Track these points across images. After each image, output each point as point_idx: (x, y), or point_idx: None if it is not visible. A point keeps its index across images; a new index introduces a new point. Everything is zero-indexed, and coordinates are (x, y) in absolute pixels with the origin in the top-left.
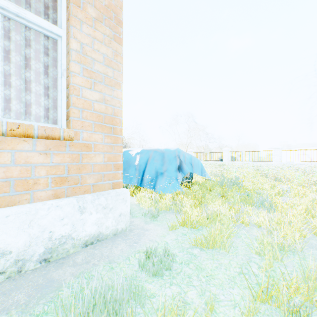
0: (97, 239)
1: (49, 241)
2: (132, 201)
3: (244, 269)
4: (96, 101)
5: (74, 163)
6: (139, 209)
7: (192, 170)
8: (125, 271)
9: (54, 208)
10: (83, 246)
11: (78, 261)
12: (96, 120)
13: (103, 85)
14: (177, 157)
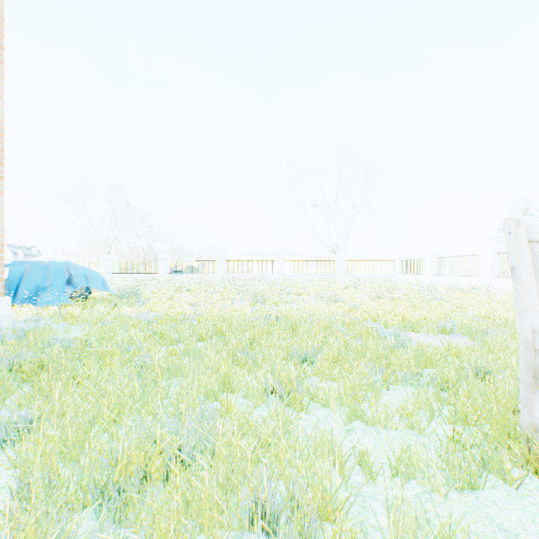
0: None
1: None
2: None
3: None
4: None
5: None
6: (18, 320)
7: (89, 284)
8: None
9: None
10: None
11: None
12: None
13: None
14: (67, 270)
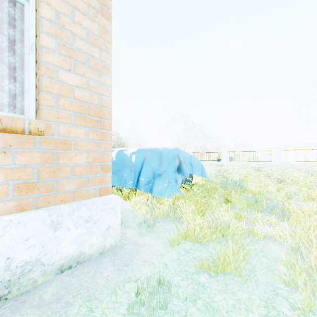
0: (77, 261)
1: (5, 272)
2: (127, 207)
3: (272, 310)
4: (78, 87)
5: (47, 165)
6: (133, 217)
7: (192, 171)
8: (108, 315)
9: (14, 226)
10: (57, 273)
11: (46, 298)
12: (77, 111)
13: (86, 67)
14: (176, 157)
